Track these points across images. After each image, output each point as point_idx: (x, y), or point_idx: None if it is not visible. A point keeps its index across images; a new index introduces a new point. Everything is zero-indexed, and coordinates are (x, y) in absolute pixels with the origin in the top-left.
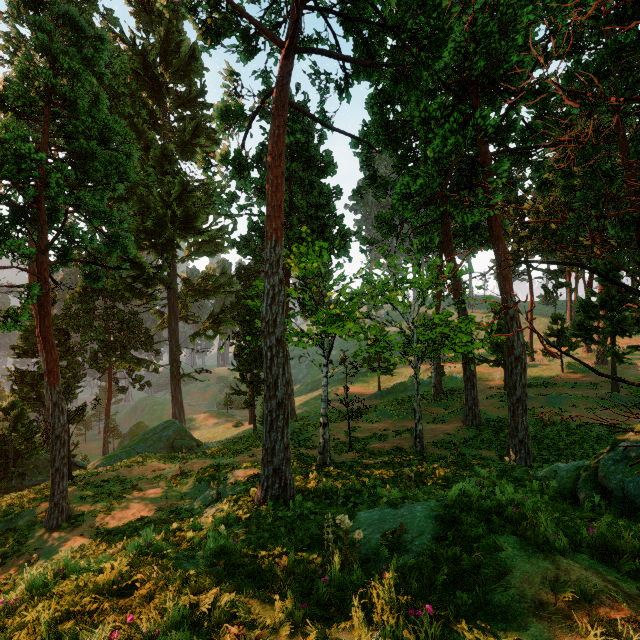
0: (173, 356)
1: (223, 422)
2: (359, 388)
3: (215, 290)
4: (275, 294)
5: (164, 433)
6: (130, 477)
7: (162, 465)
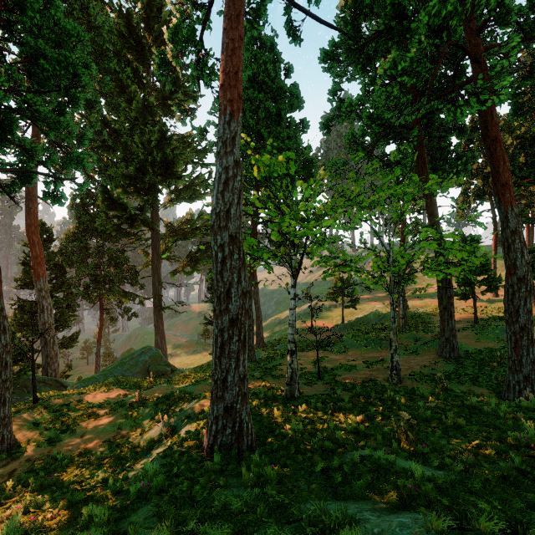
0: (156, 290)
1: (200, 350)
2: (323, 321)
3: (192, 231)
4: (228, 178)
5: (140, 358)
6: (92, 402)
7: (128, 390)
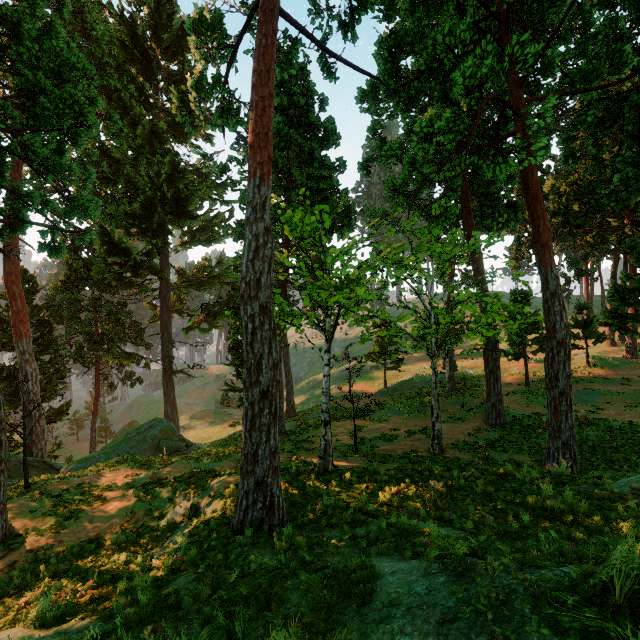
0: (165, 351)
1: (219, 421)
2: (363, 385)
3: (210, 281)
4: (259, 246)
5: (149, 433)
6: (96, 484)
7: (138, 470)
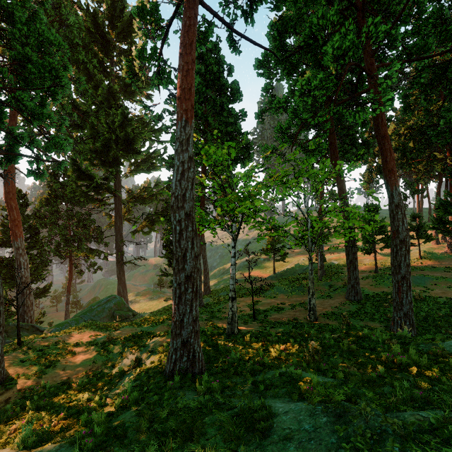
0: (118, 247)
1: (157, 297)
2: (259, 272)
3: (150, 198)
4: (184, 170)
5: (107, 305)
6: (68, 342)
7: (98, 332)
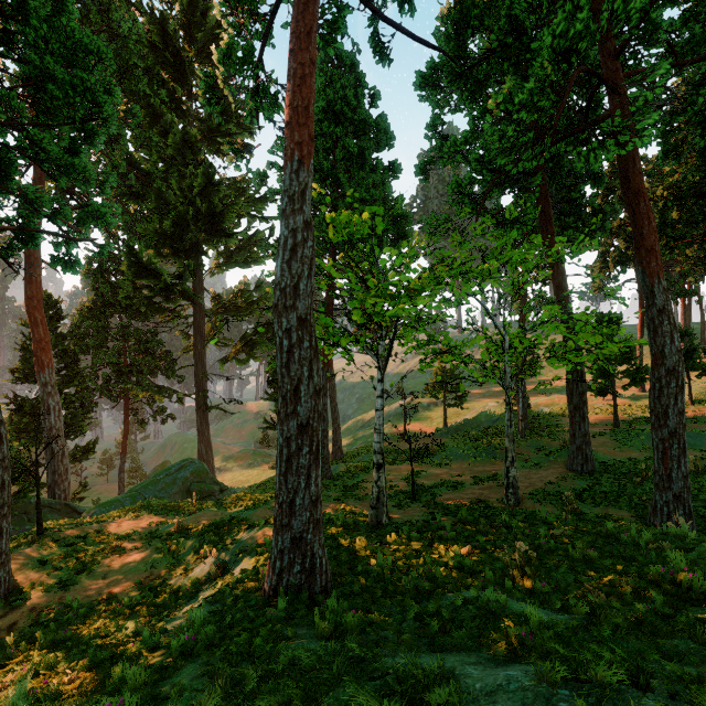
0: (199, 384)
1: (259, 463)
2: (420, 424)
3: (248, 306)
4: (297, 244)
5: (179, 474)
6: (116, 532)
7: (163, 516)
